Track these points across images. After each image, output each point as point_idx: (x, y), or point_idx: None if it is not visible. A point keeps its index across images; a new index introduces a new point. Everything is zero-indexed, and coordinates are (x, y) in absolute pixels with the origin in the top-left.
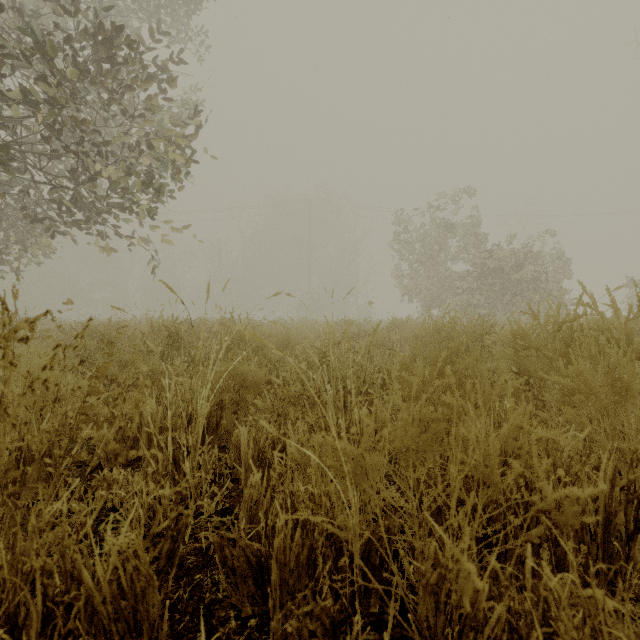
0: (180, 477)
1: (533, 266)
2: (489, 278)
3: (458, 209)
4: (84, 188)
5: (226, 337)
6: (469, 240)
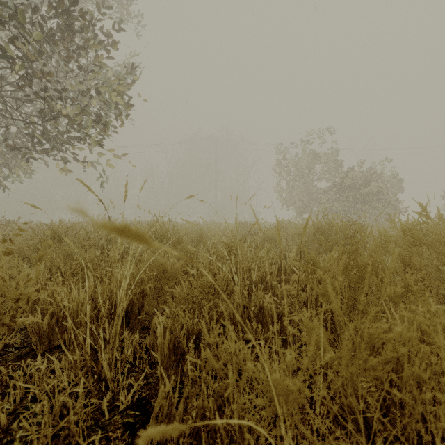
0: (98, 368)
1: (377, 183)
2: (345, 192)
3: (322, 143)
4: (50, 124)
5: None
6: (330, 165)
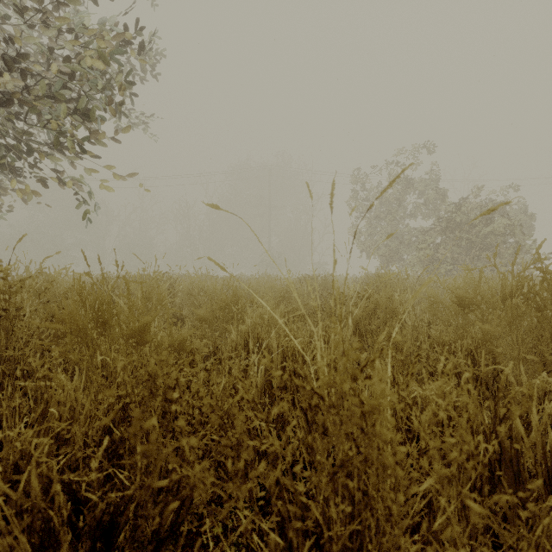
0: None
1: (504, 219)
2: (456, 232)
3: (418, 165)
4: None
5: None
6: (429, 195)
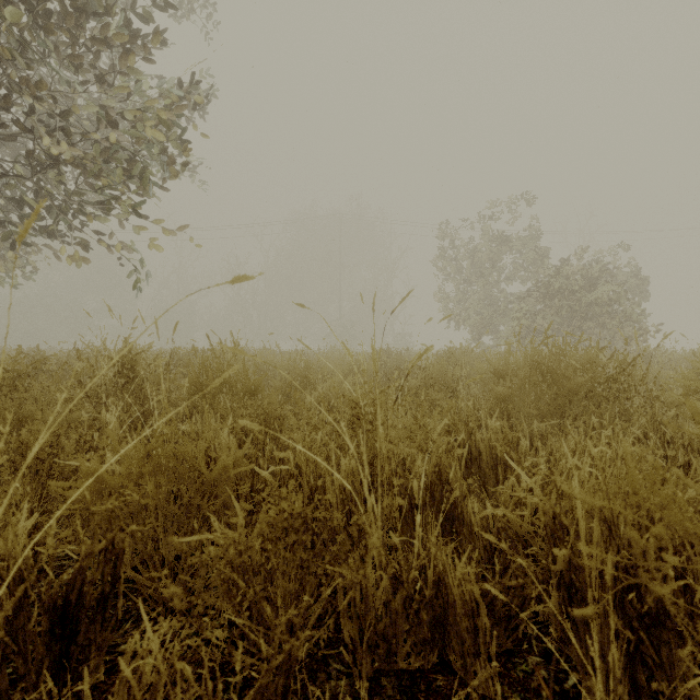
0: None
1: (609, 284)
2: (555, 299)
3: (514, 219)
4: (45, 178)
5: (59, 394)
6: (528, 255)
